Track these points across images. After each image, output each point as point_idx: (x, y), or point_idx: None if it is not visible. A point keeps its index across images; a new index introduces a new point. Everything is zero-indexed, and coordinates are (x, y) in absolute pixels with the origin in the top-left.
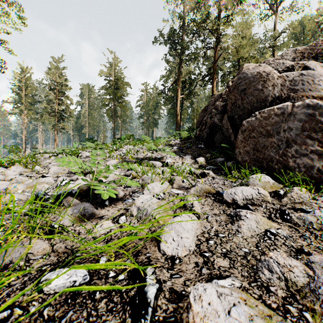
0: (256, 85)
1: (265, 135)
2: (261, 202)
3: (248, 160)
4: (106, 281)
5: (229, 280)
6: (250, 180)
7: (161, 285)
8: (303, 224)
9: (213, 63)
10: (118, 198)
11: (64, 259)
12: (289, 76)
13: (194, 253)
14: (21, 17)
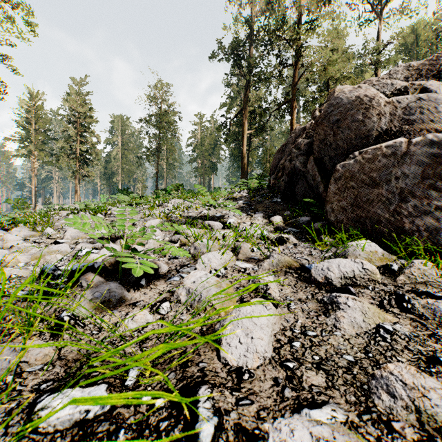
0: (354, 114)
1: (369, 185)
2: (367, 282)
3: (344, 220)
4: (136, 410)
5: (327, 410)
6: (348, 249)
7: (222, 418)
8: (432, 316)
9: (293, 86)
10: (160, 274)
11: (75, 371)
12: (402, 101)
13: (271, 362)
14: (30, 24)
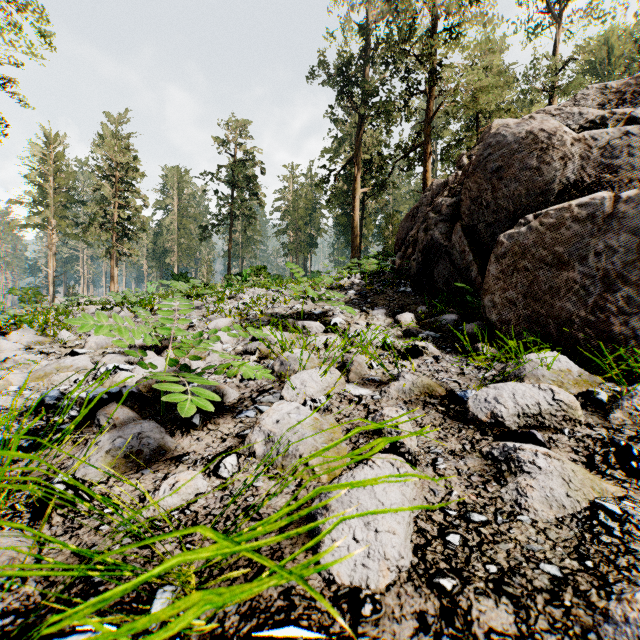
0: (524, 158)
1: (552, 265)
2: (562, 422)
3: (512, 319)
4: None
5: None
6: (524, 366)
7: None
8: None
9: (427, 123)
10: (226, 406)
11: (60, 592)
12: (599, 138)
13: (410, 576)
14: (44, 33)
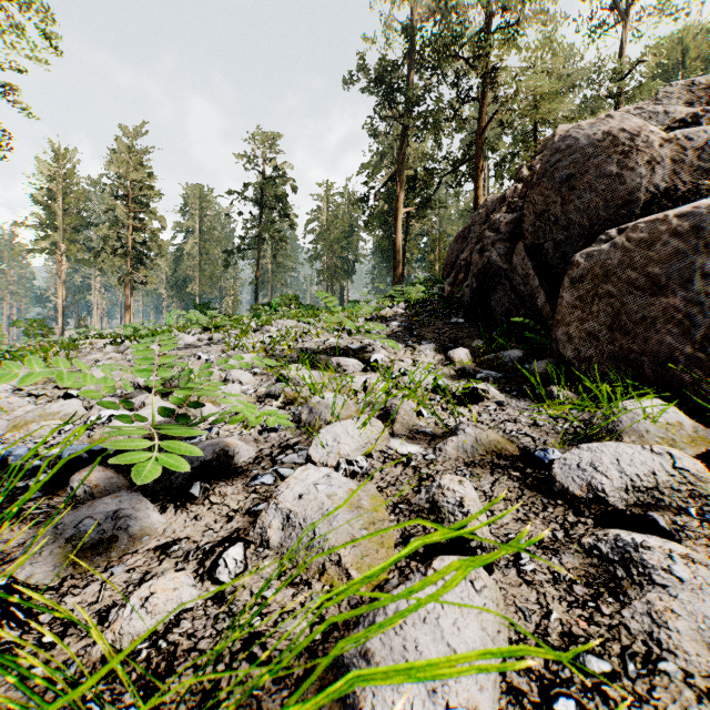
0: (601, 164)
1: (645, 289)
2: (687, 500)
3: (594, 356)
4: None
5: None
6: (620, 418)
7: None
8: None
9: (479, 134)
10: (238, 467)
11: None
12: (695, 137)
13: None
14: (50, 35)
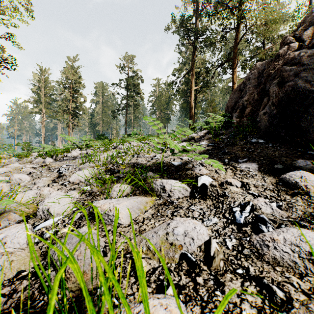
0: None
1: None
2: None
3: None
4: None
5: None
6: None
7: None
8: None
9: (234, 47)
10: None
11: None
12: None
13: None
14: (29, 10)
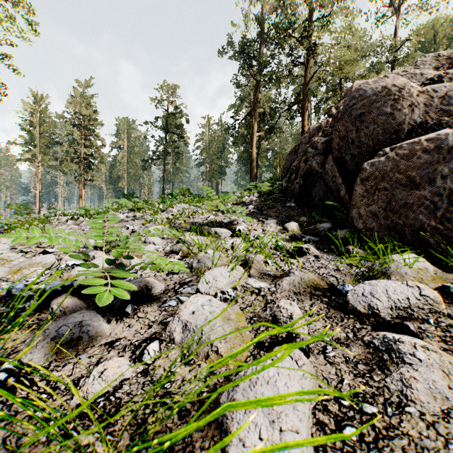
0: (381, 106)
1: (406, 185)
2: (428, 314)
3: (375, 227)
4: None
5: None
6: (389, 265)
7: None
8: None
9: (305, 86)
10: (154, 296)
11: None
12: (439, 90)
13: None
14: (31, 23)
